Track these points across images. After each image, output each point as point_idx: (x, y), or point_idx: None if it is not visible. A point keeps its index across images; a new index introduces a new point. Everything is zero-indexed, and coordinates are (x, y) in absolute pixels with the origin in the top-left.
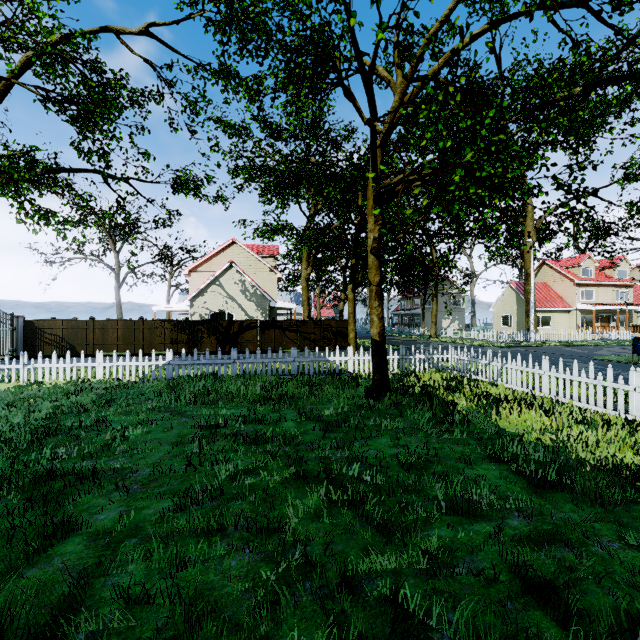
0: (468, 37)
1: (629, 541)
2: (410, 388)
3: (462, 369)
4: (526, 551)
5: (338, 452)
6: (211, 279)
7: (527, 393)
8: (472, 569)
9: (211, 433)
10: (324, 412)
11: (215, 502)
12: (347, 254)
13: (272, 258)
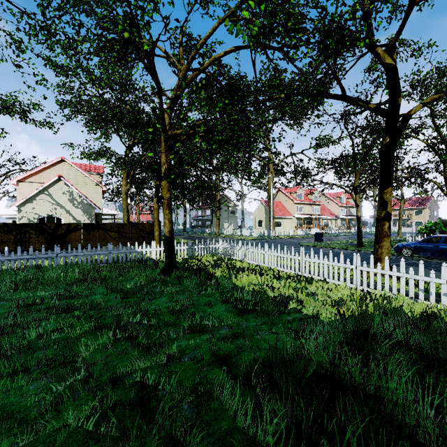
0: (223, 52)
1: (273, 330)
2: (192, 267)
3: (226, 253)
4: (223, 343)
5: (130, 310)
6: (40, 189)
7: (257, 265)
8: (192, 357)
9: (27, 309)
10: (127, 286)
11: (23, 354)
12: (155, 177)
13: (98, 175)
